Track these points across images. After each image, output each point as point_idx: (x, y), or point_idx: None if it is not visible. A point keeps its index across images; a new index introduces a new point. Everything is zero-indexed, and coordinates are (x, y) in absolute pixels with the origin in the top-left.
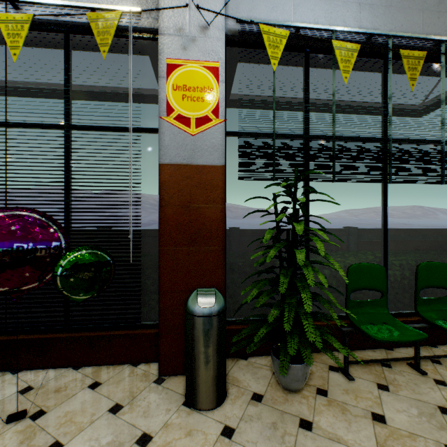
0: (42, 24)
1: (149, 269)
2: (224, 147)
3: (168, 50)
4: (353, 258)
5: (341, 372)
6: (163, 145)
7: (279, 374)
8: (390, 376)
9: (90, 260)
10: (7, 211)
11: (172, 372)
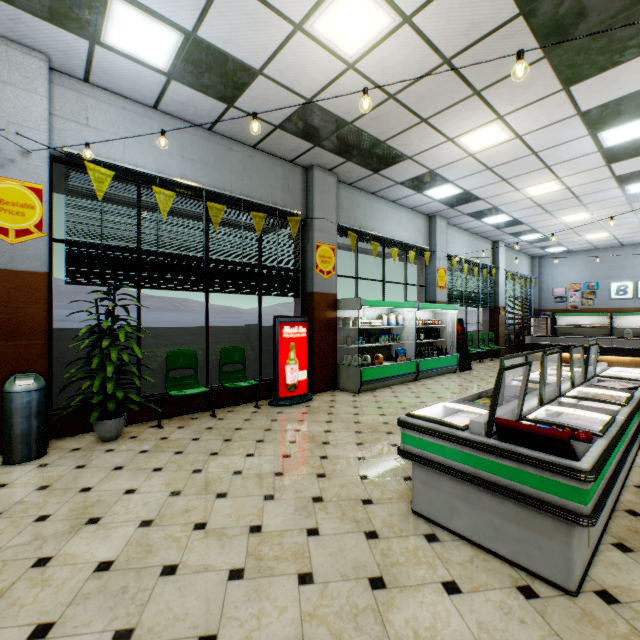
0: None
1: None
2: (48, 257)
3: None
4: (185, 348)
5: (157, 427)
6: None
7: (97, 430)
8: (192, 422)
9: None
10: None
11: None
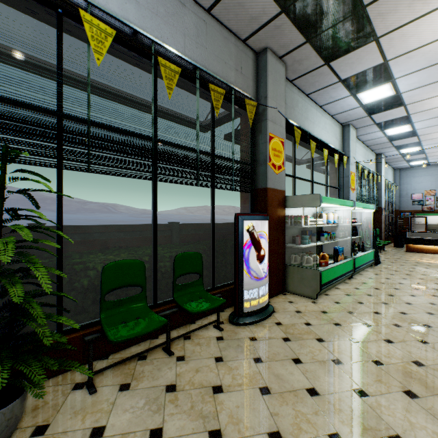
0: None
1: None
2: None
3: None
4: (126, 255)
5: (87, 387)
6: None
7: None
8: (140, 369)
9: None
10: None
11: None
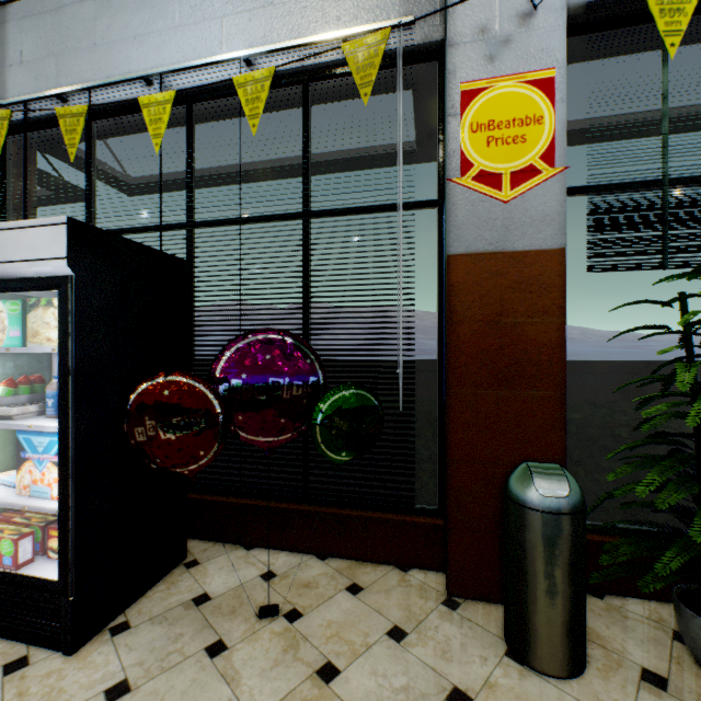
0: (276, 78)
1: (417, 423)
2: (564, 215)
3: (463, 69)
4: None
5: None
6: (453, 225)
7: (700, 644)
8: None
9: (355, 405)
10: (260, 334)
11: (469, 594)
